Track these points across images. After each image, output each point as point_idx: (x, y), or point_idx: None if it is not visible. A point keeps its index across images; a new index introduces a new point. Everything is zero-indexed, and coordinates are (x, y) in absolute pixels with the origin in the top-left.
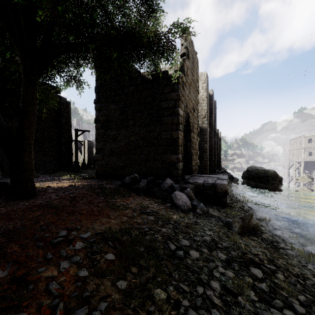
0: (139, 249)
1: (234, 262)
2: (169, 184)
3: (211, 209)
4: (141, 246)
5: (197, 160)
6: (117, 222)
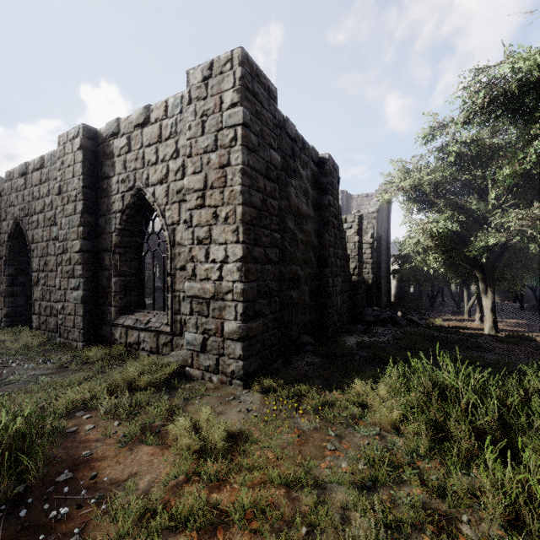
0: None
1: None
2: None
3: None
4: None
5: None
6: None
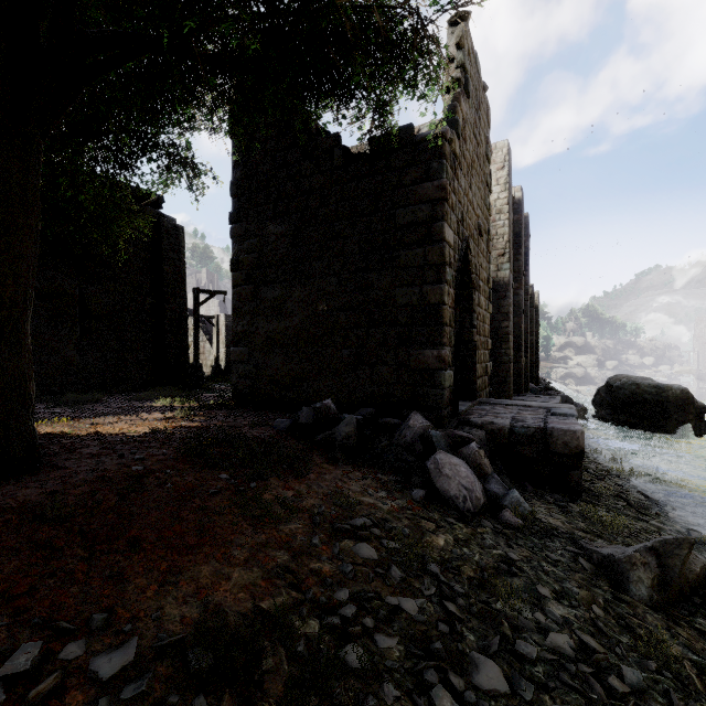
0: None
1: None
2: (418, 429)
3: (541, 506)
4: None
5: (486, 361)
6: (252, 579)
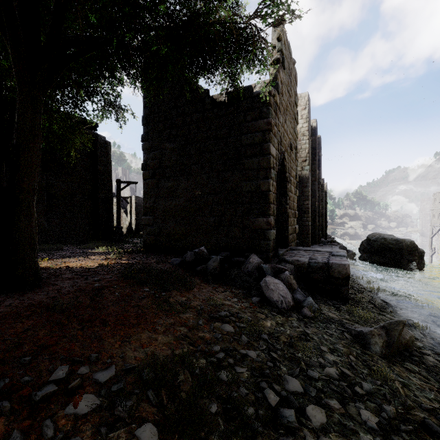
0: (208, 406)
1: (395, 432)
2: (255, 264)
3: (325, 307)
4: (213, 398)
5: (295, 224)
6: (168, 340)
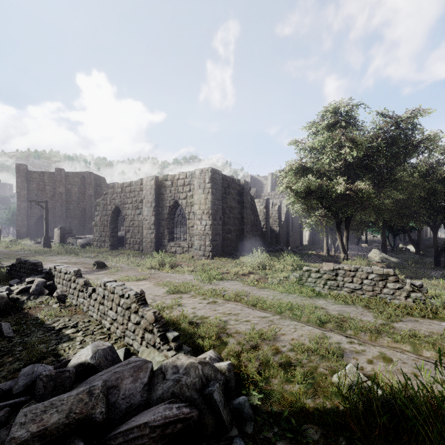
0: None
1: None
2: None
3: None
4: None
5: None
6: None
